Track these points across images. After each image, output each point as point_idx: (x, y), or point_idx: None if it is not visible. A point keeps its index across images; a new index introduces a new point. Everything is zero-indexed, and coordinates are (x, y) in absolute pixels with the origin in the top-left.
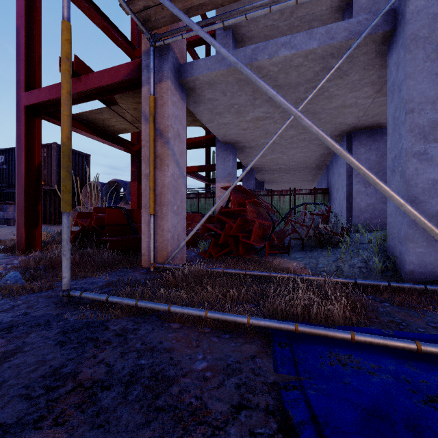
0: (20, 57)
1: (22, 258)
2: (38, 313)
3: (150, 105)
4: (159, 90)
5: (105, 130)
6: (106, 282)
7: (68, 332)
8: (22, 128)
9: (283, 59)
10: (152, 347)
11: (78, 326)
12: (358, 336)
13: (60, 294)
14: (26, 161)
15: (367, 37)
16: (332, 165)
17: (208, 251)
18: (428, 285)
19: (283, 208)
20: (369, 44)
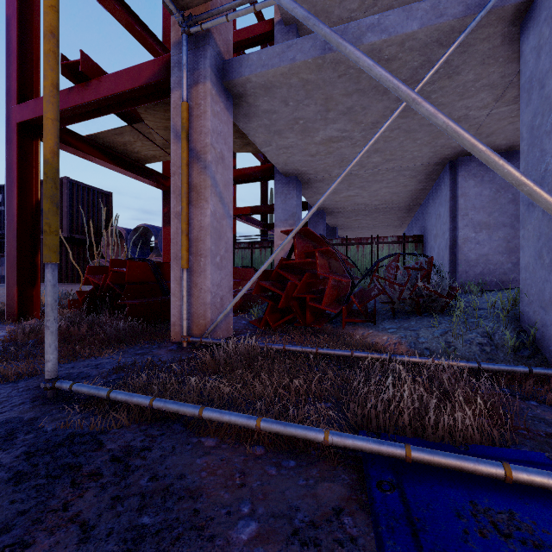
0: (11, 58)
1: (11, 328)
2: (2, 418)
3: (182, 115)
4: (195, 96)
5: (127, 158)
6: (116, 365)
7: (37, 453)
8: (14, 153)
9: (369, 48)
10: (166, 486)
11: (55, 442)
12: (517, 472)
13: (41, 386)
14: (19, 198)
15: (492, 13)
16: (428, 204)
17: (263, 319)
18: None
19: (362, 261)
20: (494, 24)
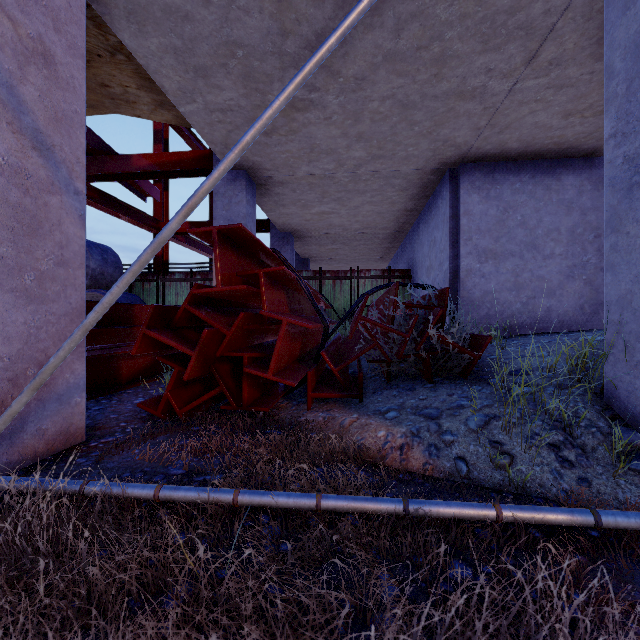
0: None
1: None
2: None
3: None
4: None
5: None
6: None
7: None
8: None
9: None
10: None
11: None
12: None
13: None
14: None
15: None
16: (419, 230)
17: (164, 398)
18: None
19: (340, 300)
20: None
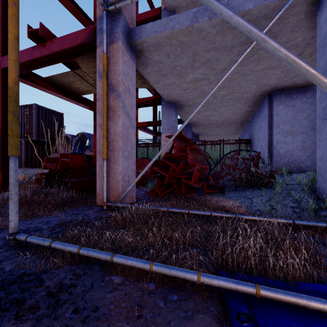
0: None
1: None
2: None
3: (103, 62)
4: (112, 50)
5: (71, 91)
6: (59, 221)
7: None
8: None
9: (221, 20)
10: (84, 317)
11: (10, 281)
12: None
13: (6, 238)
14: (3, 115)
15: None
16: (254, 120)
17: (154, 190)
18: None
19: (214, 155)
20: (301, 5)
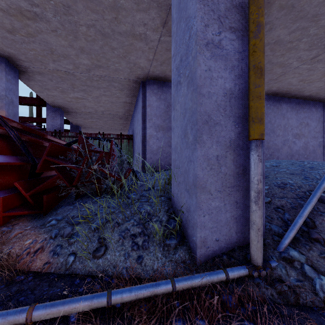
0: None
1: None
2: None
3: None
4: None
5: None
6: None
7: None
8: None
9: None
10: None
11: None
12: None
13: None
14: None
15: None
16: (134, 114)
17: None
18: (230, 271)
19: None
20: None
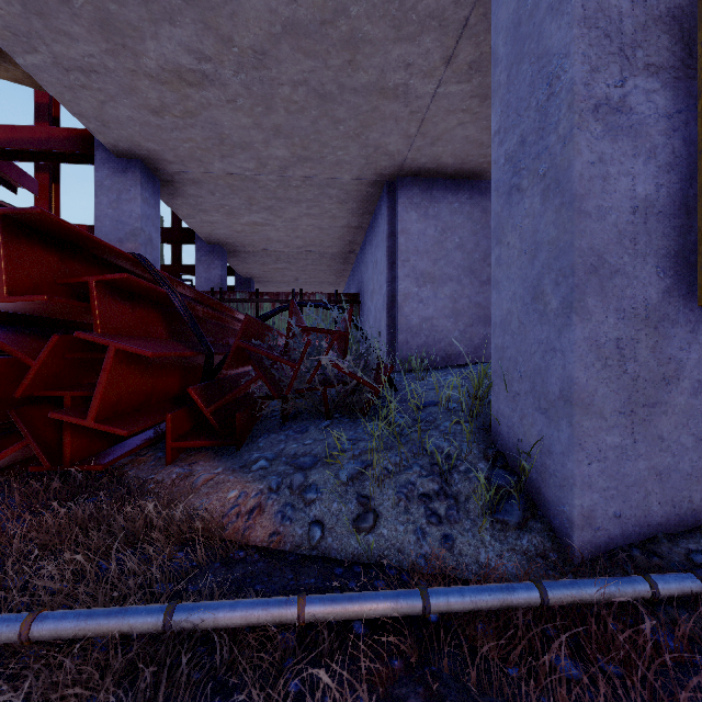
0: None
1: None
2: None
3: None
4: None
5: None
6: None
7: None
8: None
9: None
10: None
11: None
12: None
13: None
14: None
15: None
16: (365, 250)
17: None
18: (660, 580)
19: (281, 327)
20: None
